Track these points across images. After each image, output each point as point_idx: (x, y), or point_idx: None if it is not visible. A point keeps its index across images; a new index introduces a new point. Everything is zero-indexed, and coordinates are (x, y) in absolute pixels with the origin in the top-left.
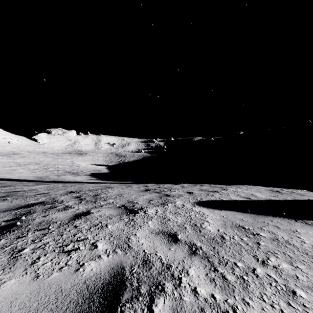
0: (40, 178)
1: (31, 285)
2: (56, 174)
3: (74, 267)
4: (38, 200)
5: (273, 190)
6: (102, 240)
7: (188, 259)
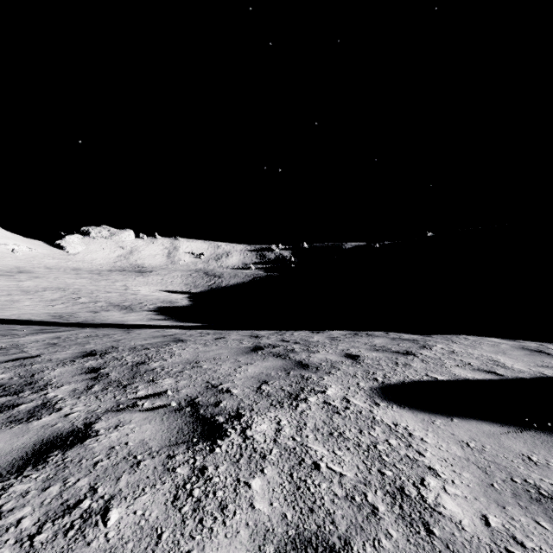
0: (58, 317)
1: None
2: (92, 310)
3: None
4: None
5: (530, 349)
6: None
7: None
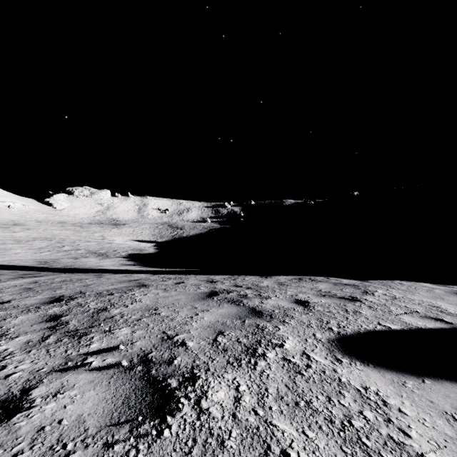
0: (44, 263)
1: None
2: (73, 256)
3: None
4: None
5: None
6: None
7: None
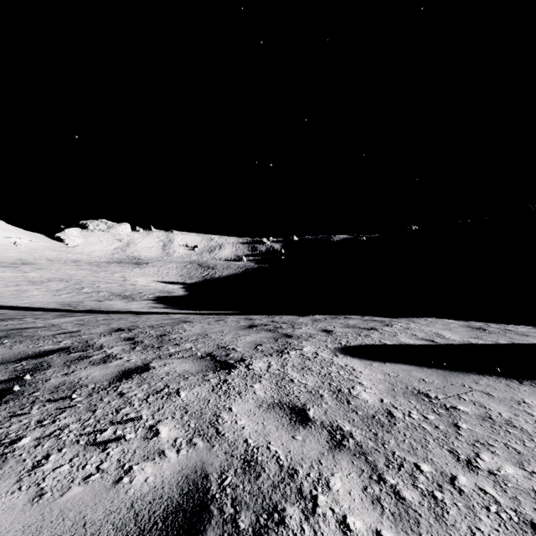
0: (67, 306)
1: (26, 514)
2: (96, 299)
3: (113, 475)
4: (59, 344)
5: (473, 327)
6: (168, 421)
7: (328, 457)
